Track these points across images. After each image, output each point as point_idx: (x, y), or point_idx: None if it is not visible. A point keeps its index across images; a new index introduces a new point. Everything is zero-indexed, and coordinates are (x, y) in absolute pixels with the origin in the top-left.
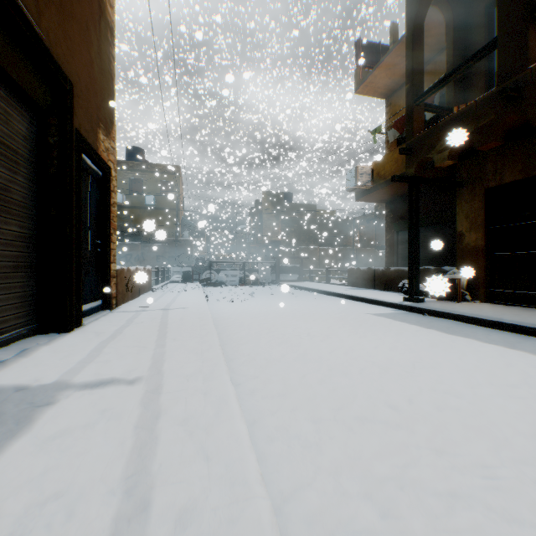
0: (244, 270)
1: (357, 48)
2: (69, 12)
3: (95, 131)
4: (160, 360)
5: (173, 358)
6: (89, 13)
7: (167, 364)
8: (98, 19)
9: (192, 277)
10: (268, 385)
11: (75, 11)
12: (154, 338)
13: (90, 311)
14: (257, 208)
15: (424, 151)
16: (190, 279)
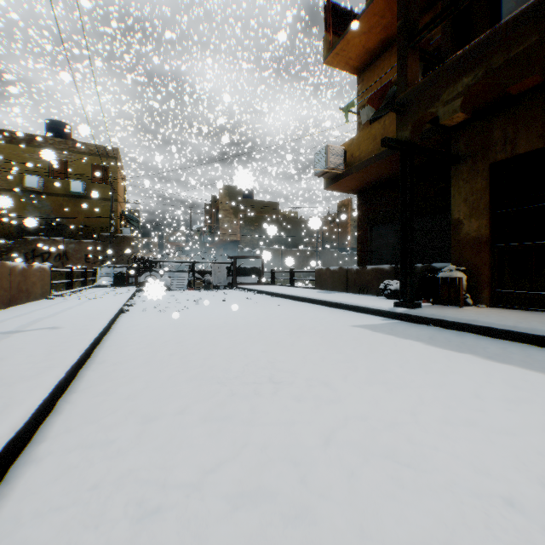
0: (193, 272)
1: (326, 11)
2: None
3: None
4: None
5: None
6: None
7: None
8: None
9: (126, 280)
10: None
11: None
12: None
13: None
14: (213, 203)
15: (424, 105)
16: (124, 282)
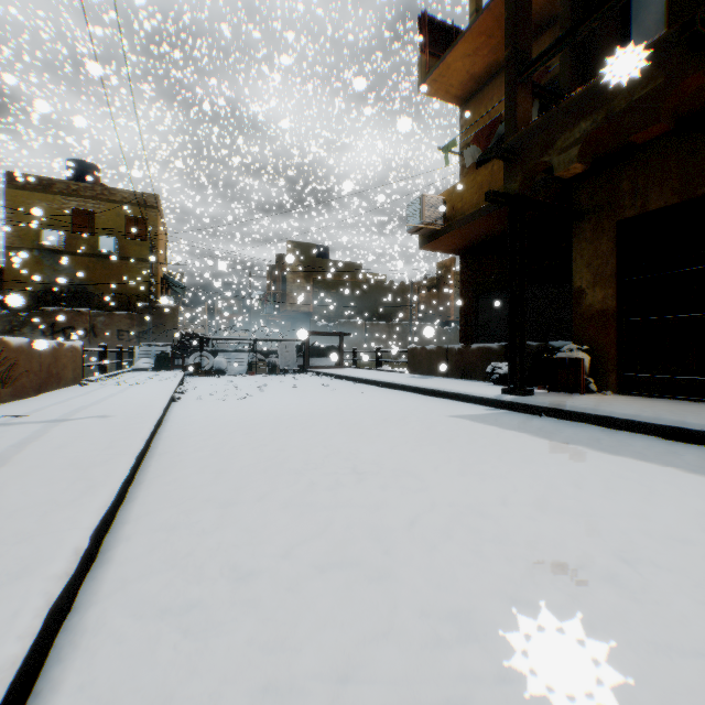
0: (255, 352)
1: (421, 27)
2: None
3: None
4: None
5: None
6: None
7: None
8: None
9: (171, 362)
10: None
11: None
12: None
13: None
14: (279, 264)
15: (536, 152)
16: (168, 365)
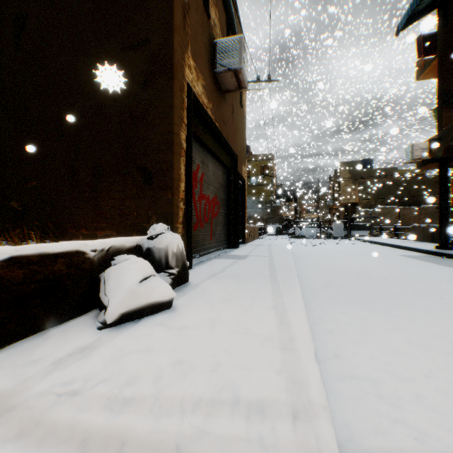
0: (320, 227)
1: (417, 43)
2: (236, 130)
3: (241, 167)
4: (271, 254)
5: (275, 254)
6: (240, 121)
7: (273, 255)
8: (242, 119)
9: (282, 232)
10: (307, 264)
11: (237, 127)
12: (267, 251)
13: (239, 243)
14: (335, 176)
15: (446, 140)
16: (281, 233)
